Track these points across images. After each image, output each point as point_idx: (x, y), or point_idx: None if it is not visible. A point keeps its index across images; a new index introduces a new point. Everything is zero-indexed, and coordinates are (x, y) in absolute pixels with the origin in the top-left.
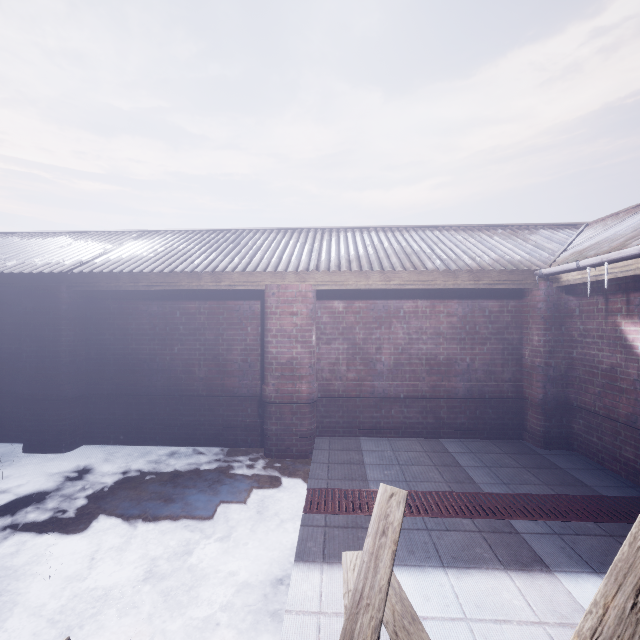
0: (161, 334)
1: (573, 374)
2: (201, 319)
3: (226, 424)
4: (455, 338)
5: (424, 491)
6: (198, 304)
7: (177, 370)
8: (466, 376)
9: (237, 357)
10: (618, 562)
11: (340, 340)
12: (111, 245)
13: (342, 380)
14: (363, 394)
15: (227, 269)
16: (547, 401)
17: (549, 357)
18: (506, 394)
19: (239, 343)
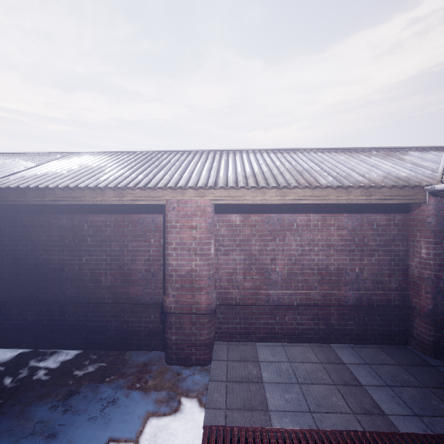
0: (70, 245)
1: None
2: (107, 231)
3: (130, 330)
4: (345, 249)
5: (333, 431)
6: (104, 217)
7: (85, 279)
8: (355, 285)
9: (141, 267)
10: None
11: (237, 251)
12: (32, 163)
13: (239, 289)
14: (259, 302)
15: (129, 184)
16: (437, 312)
17: (439, 270)
18: (393, 302)
19: (143, 254)
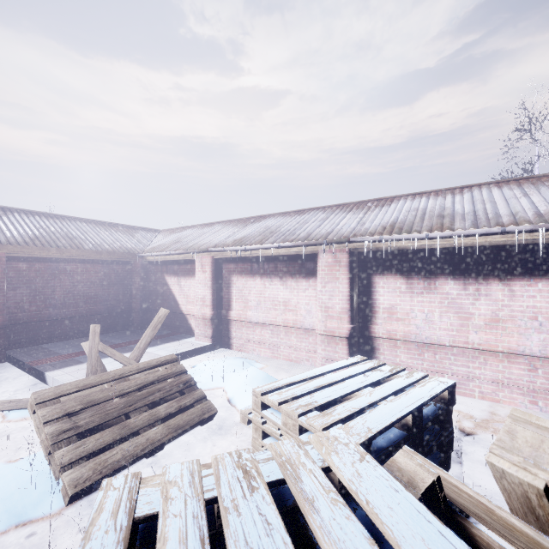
0: None
1: (152, 297)
2: None
3: None
4: (100, 284)
5: None
6: None
7: None
8: (106, 303)
9: None
10: (150, 325)
11: (24, 287)
12: None
13: (26, 312)
14: (42, 319)
15: None
16: (142, 309)
17: (143, 290)
18: (125, 309)
19: None
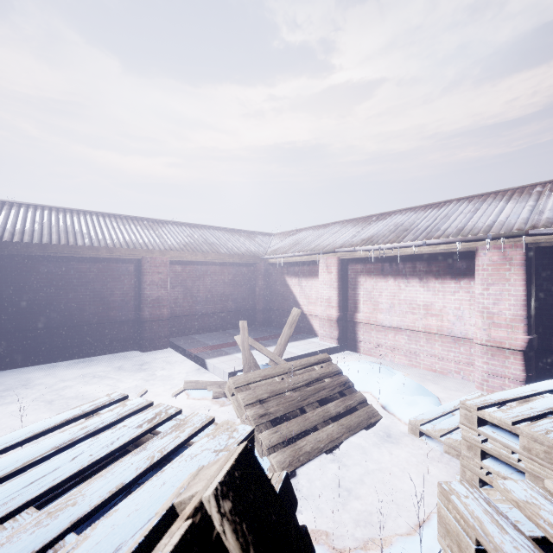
0: (57, 285)
1: (272, 297)
2: (91, 275)
3: (110, 340)
4: (231, 284)
5: (231, 342)
6: (89, 266)
7: (71, 309)
8: (235, 301)
9: (118, 298)
10: (287, 323)
11: (180, 286)
12: None
13: (181, 307)
14: (191, 313)
15: (119, 246)
16: (264, 308)
17: (265, 291)
18: (250, 307)
19: (119, 290)
